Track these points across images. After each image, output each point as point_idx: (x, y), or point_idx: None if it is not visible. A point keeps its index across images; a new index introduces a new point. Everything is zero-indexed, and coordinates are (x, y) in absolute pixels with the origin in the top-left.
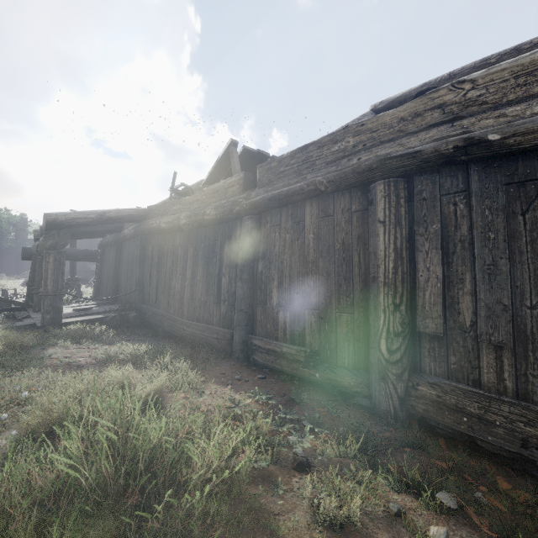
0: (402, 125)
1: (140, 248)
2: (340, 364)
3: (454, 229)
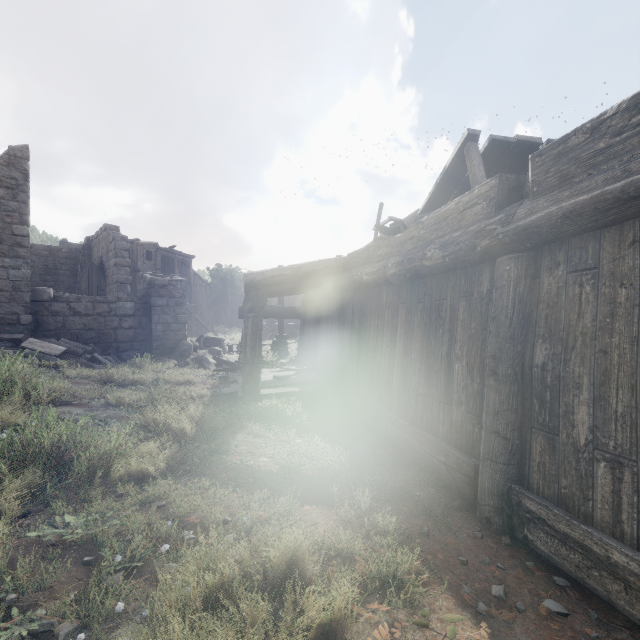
0: None
1: (339, 307)
2: None
3: None
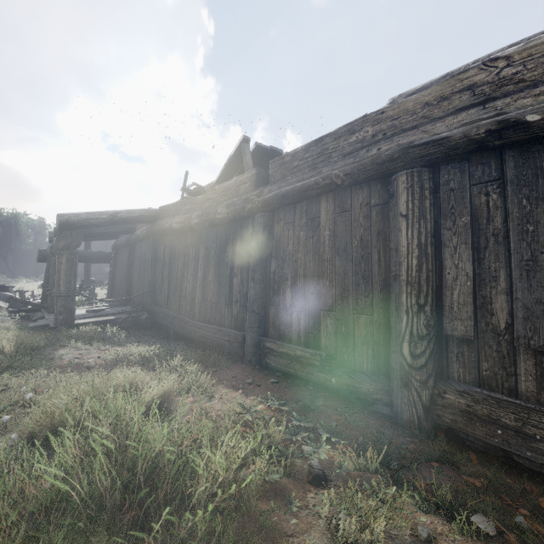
0: (426, 111)
1: (152, 249)
2: (357, 369)
3: (486, 222)
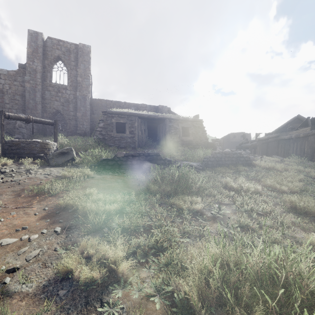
0: None
1: (277, 144)
2: None
3: None
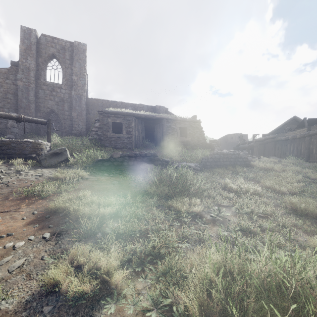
0: None
1: (274, 145)
2: None
3: None
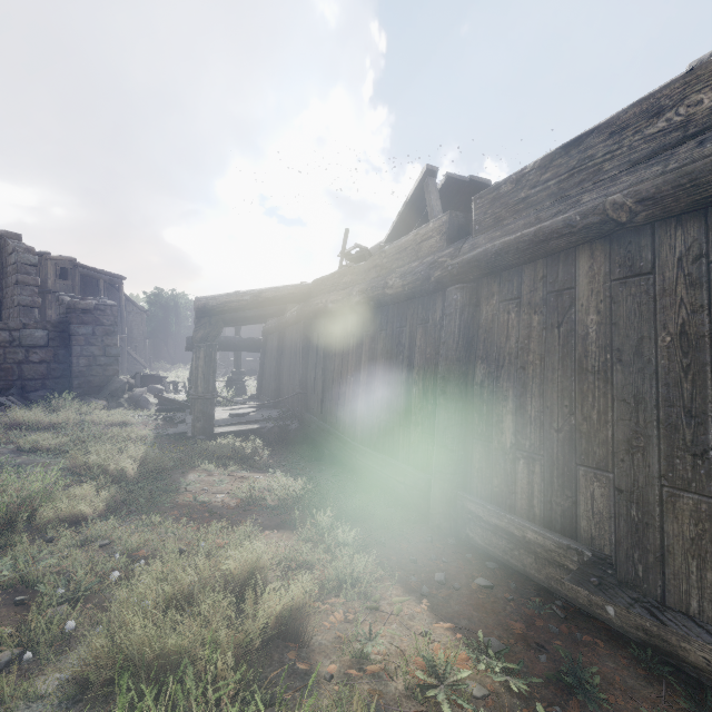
0: None
1: (303, 337)
2: (673, 604)
3: None
